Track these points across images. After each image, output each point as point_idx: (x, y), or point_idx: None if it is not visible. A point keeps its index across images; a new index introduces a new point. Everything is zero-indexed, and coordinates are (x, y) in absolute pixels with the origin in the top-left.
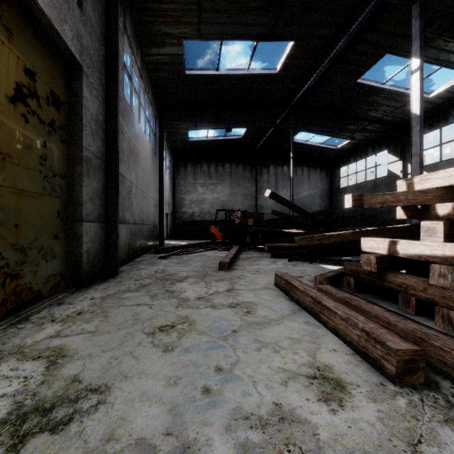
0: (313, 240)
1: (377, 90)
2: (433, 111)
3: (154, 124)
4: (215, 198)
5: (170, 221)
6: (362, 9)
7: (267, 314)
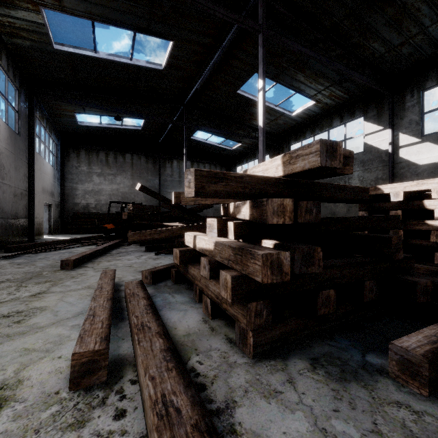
0: (145, 235)
1: (254, 103)
2: (297, 127)
3: (16, 99)
4: (114, 189)
5: (56, 213)
6: (229, 28)
7: (40, 321)
